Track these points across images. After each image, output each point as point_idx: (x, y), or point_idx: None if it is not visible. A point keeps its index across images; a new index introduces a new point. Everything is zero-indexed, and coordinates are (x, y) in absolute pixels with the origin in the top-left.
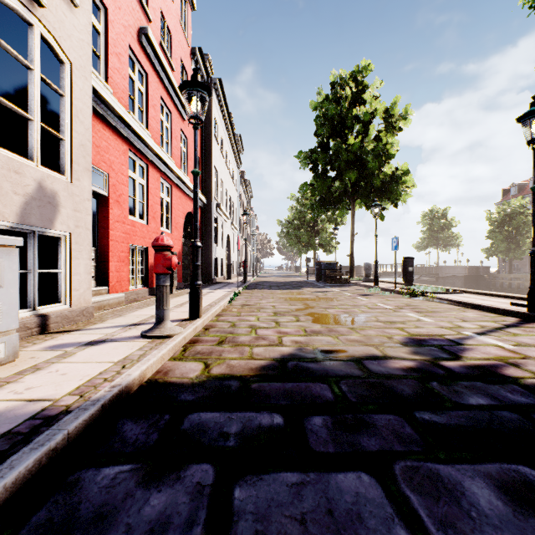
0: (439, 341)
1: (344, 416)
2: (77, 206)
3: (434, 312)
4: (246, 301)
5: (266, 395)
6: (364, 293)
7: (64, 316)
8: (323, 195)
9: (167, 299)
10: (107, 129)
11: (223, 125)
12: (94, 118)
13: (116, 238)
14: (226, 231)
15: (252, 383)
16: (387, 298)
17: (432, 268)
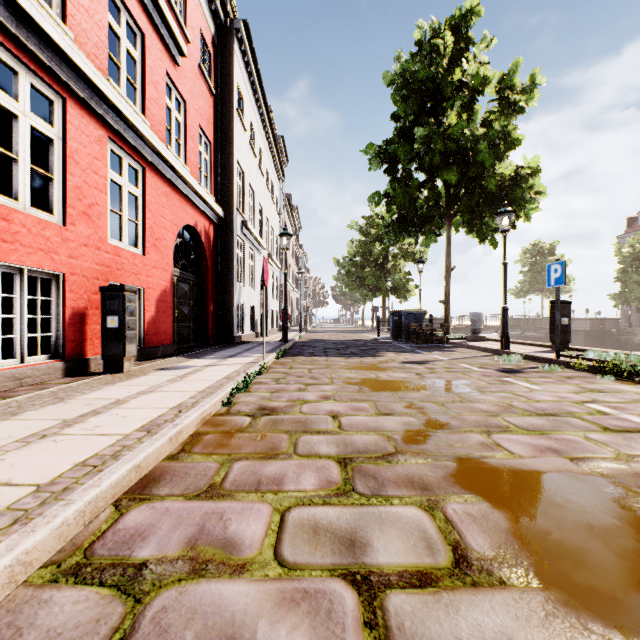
0: None
1: None
2: None
3: None
4: (271, 393)
5: None
6: (502, 367)
7: None
8: (405, 210)
9: None
10: None
11: (255, 108)
12: None
13: None
14: (259, 265)
15: None
16: (575, 383)
17: (537, 321)
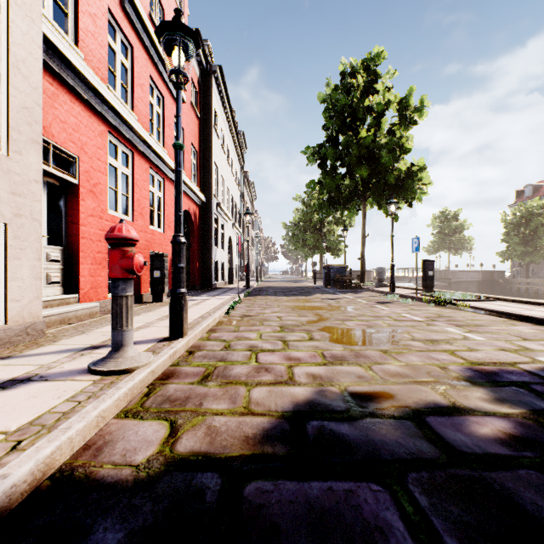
0: (517, 375)
1: None
2: (17, 187)
3: (477, 325)
4: (247, 310)
5: (270, 526)
6: (381, 301)
7: None
8: (332, 193)
9: (128, 316)
10: (77, 103)
11: (224, 119)
12: (58, 86)
13: (90, 236)
14: (227, 232)
15: (246, 481)
16: (410, 307)
17: (443, 273)
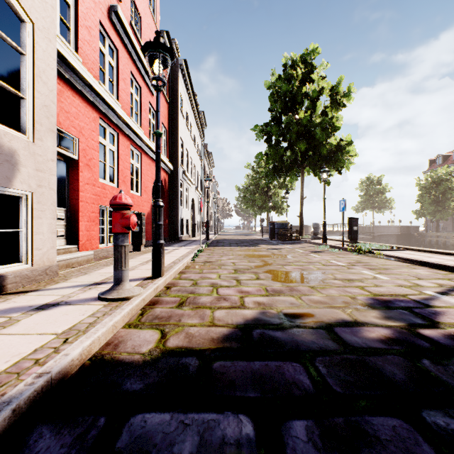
0: (405, 302)
1: (333, 421)
2: (39, 165)
3: (386, 269)
4: (208, 258)
5: (230, 382)
6: (314, 250)
7: (24, 276)
8: (276, 163)
9: (126, 259)
10: (77, 97)
11: (188, 102)
12: (64, 84)
13: (86, 199)
14: (191, 195)
15: (213, 361)
16: (337, 255)
17: (369, 228)
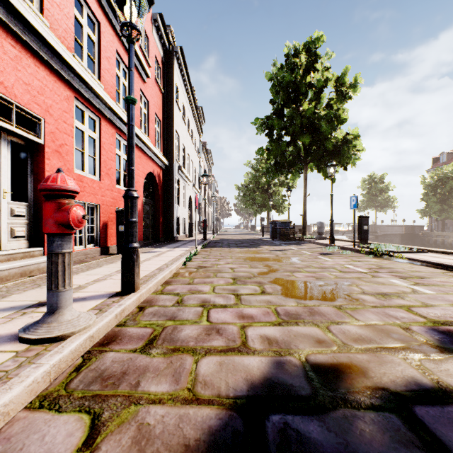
0: None
1: None
2: None
3: (420, 277)
4: (202, 261)
5: None
6: (323, 252)
7: None
8: (278, 158)
9: (65, 274)
10: (41, 67)
11: (185, 94)
12: (21, 49)
13: None
14: (188, 192)
15: None
16: (351, 258)
17: (371, 227)
